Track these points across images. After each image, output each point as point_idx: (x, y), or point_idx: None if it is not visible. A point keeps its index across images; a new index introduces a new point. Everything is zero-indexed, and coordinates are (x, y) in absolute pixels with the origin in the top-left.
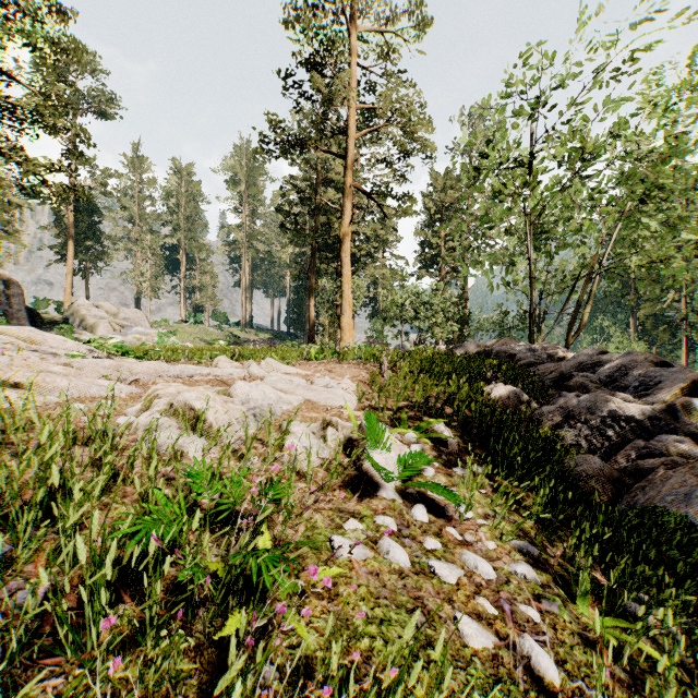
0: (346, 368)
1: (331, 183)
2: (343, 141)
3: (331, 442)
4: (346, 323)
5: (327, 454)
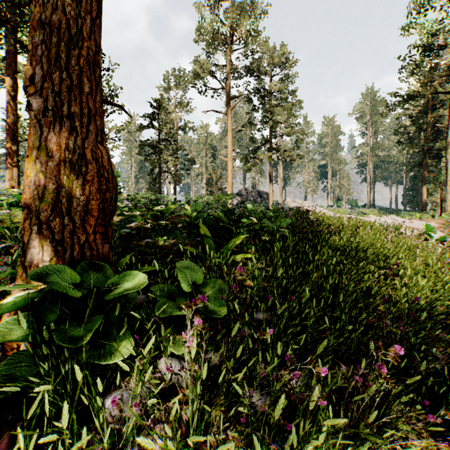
0: (435, 220)
1: (441, 102)
2: (448, 79)
3: (414, 232)
4: (449, 199)
5: (412, 234)
